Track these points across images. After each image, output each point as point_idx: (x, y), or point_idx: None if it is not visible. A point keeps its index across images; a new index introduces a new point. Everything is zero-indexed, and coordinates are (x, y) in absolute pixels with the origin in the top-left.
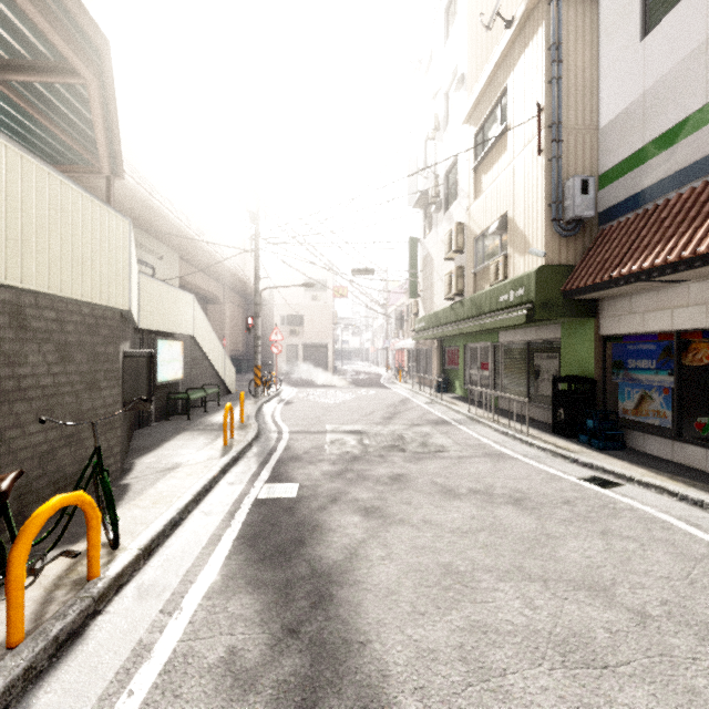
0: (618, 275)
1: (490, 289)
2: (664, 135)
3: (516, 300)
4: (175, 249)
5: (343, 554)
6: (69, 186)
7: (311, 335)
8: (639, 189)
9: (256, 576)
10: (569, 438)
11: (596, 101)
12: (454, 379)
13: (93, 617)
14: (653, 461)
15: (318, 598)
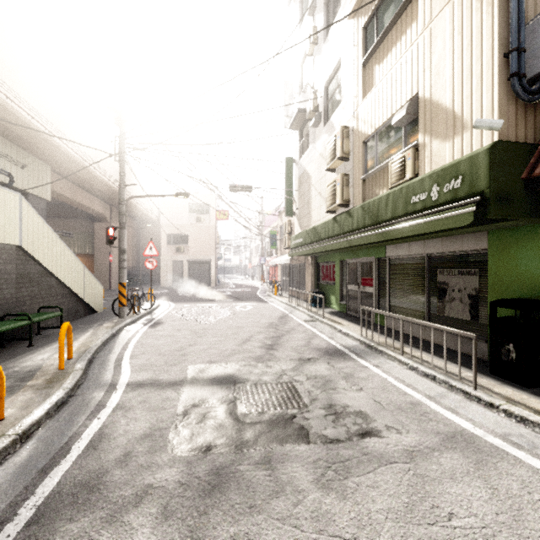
0: None
1: (394, 190)
2: None
3: (445, 197)
4: (44, 160)
5: None
6: None
7: (196, 252)
8: None
9: None
10: (529, 387)
11: None
12: (329, 293)
13: None
14: None
15: None
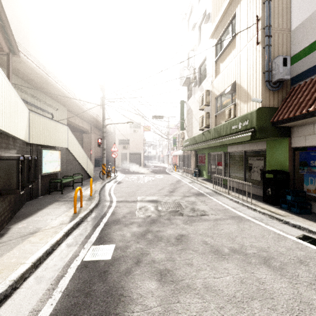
0: (314, 109)
1: (226, 123)
2: None
3: (243, 128)
4: (64, 106)
5: None
6: None
7: (133, 148)
8: None
9: None
10: (275, 205)
11: (289, 15)
12: (203, 170)
13: None
14: None
15: None
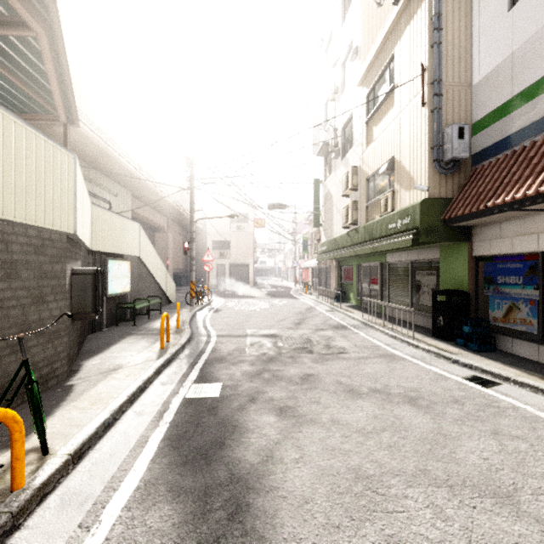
0: (493, 205)
1: (380, 219)
2: (530, 87)
3: (403, 227)
4: (128, 188)
5: (260, 456)
6: (11, 119)
7: (236, 256)
8: (508, 134)
9: (177, 482)
10: (448, 341)
11: (470, 62)
12: (349, 291)
13: (10, 533)
14: (522, 362)
15: (235, 508)
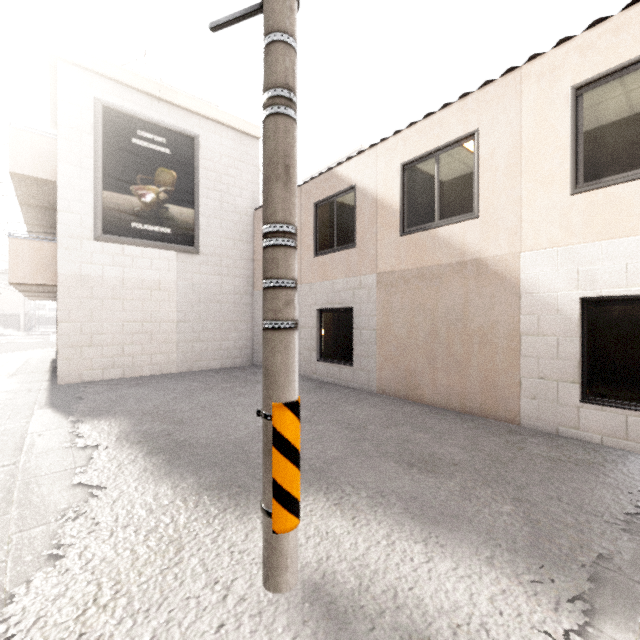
0: None
1: None
2: None
3: None
4: None
5: None
6: None
7: (6, 308)
8: None
9: None
10: None
11: None
12: None
13: None
14: None
15: None
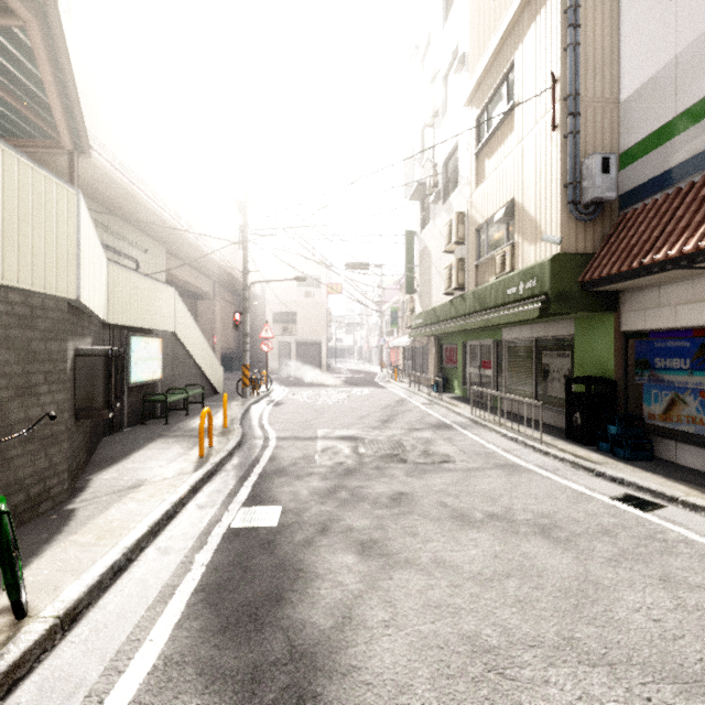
0: (651, 261)
1: (495, 282)
2: (702, 102)
3: (527, 293)
4: (161, 243)
5: (334, 617)
6: None
7: (304, 332)
8: (670, 166)
9: (212, 659)
10: (588, 445)
11: (617, 71)
12: (453, 378)
13: None
14: (690, 474)
15: (296, 702)
